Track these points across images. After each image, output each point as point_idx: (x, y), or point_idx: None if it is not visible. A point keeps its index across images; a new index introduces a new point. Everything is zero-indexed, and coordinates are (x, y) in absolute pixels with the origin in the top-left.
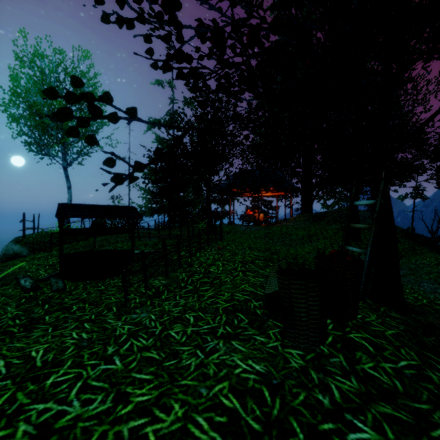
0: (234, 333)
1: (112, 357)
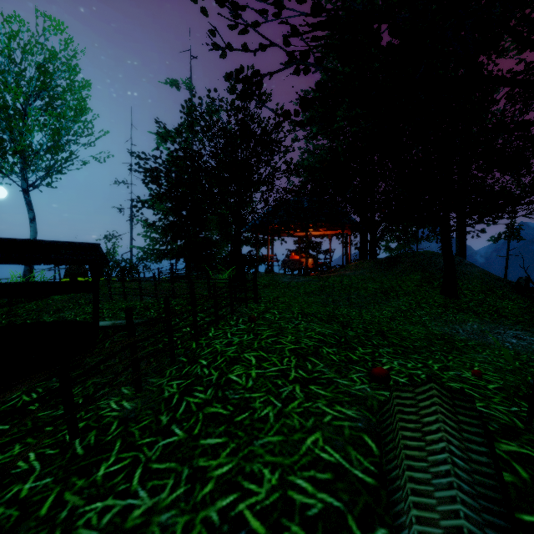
0: None
1: None
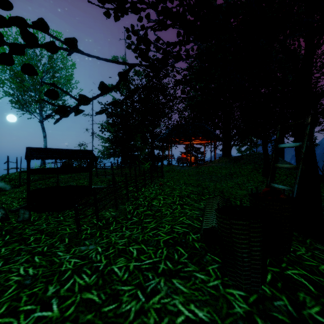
0: (174, 270)
1: (50, 299)
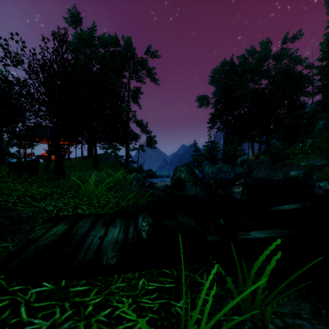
0: None
1: None
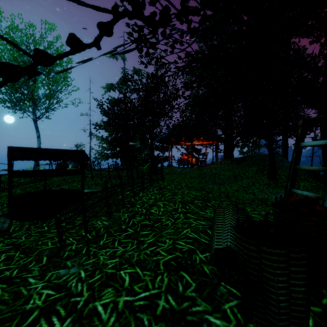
0: (179, 310)
1: None
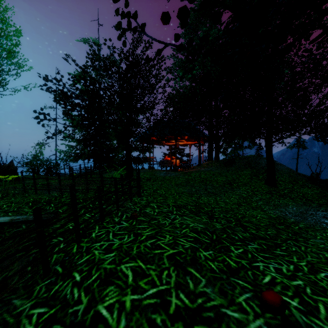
0: None
1: None
